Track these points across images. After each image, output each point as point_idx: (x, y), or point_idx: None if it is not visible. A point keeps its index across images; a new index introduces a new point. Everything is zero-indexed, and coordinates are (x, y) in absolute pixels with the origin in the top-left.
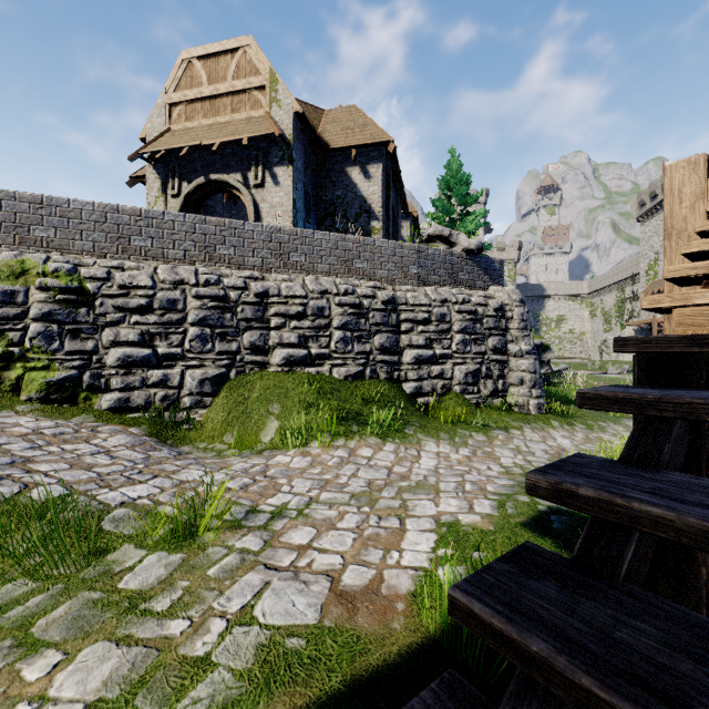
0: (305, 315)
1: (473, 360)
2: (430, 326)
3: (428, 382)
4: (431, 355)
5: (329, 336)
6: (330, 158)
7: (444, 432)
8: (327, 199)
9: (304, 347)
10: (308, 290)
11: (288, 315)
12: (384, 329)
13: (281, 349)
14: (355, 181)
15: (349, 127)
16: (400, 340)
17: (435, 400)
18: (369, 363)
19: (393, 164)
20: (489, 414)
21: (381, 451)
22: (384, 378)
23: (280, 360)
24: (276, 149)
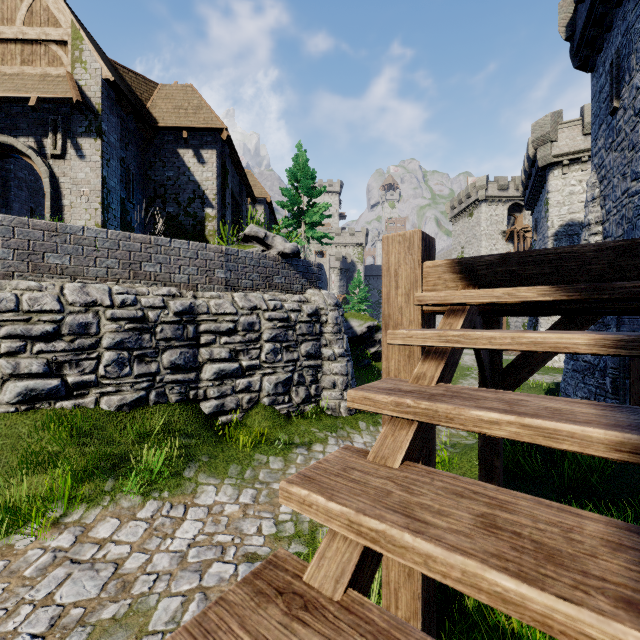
0: (59, 334)
1: (284, 369)
2: (236, 336)
3: (232, 398)
4: (236, 368)
5: (97, 358)
6: (160, 136)
7: (237, 463)
8: (156, 180)
9: (56, 375)
10: (66, 302)
11: (29, 336)
12: (177, 344)
13: (17, 382)
14: (187, 164)
15: (182, 107)
16: (199, 354)
17: (241, 416)
18: (155, 386)
19: (231, 152)
20: (297, 426)
21: (131, 521)
22: (176, 400)
23: (14, 397)
24: (80, 116)
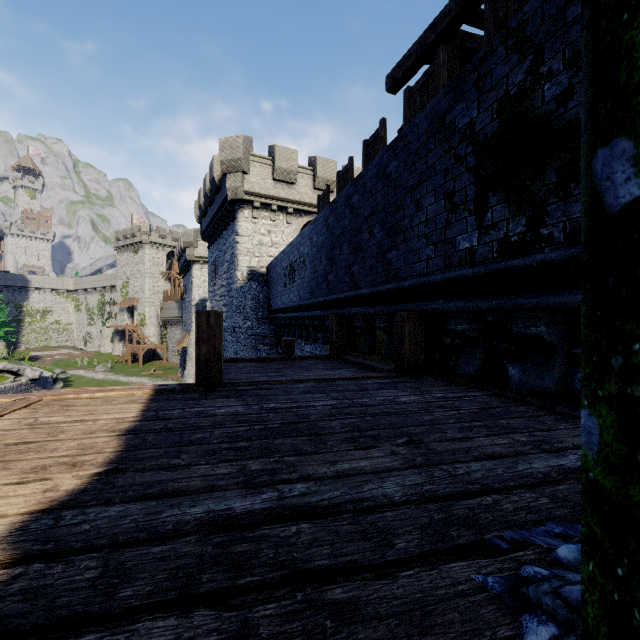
0: None
1: None
2: None
3: None
4: None
5: None
6: None
7: None
8: None
9: None
10: None
11: None
12: None
13: None
14: None
15: None
16: None
17: None
18: None
19: None
20: None
21: None
22: None
23: None
24: None
